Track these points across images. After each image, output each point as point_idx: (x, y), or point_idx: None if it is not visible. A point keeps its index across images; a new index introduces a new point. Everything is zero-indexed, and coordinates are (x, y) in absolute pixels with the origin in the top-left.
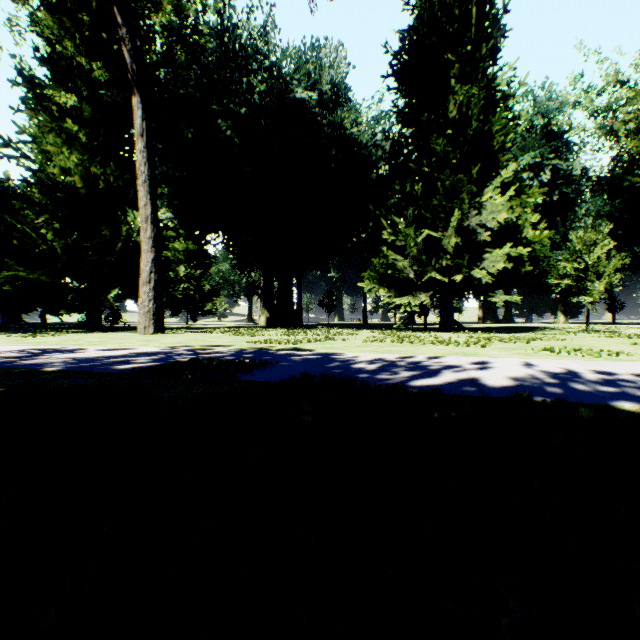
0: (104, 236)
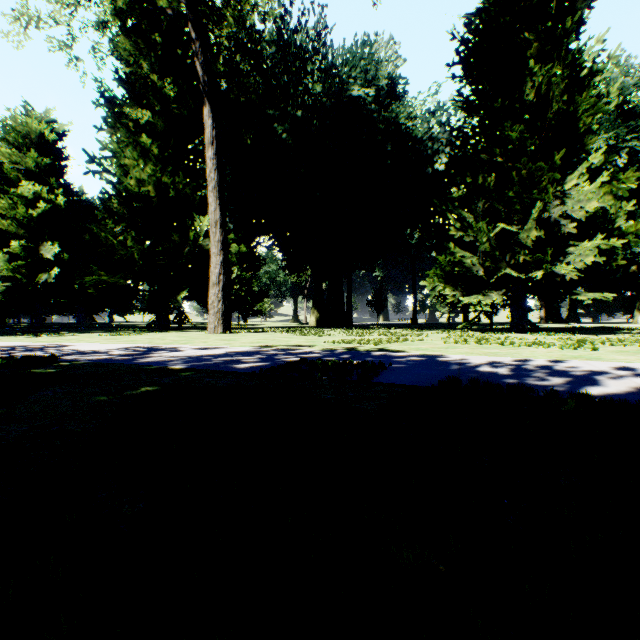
0: (173, 241)
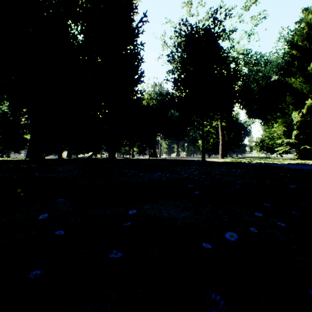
0: None
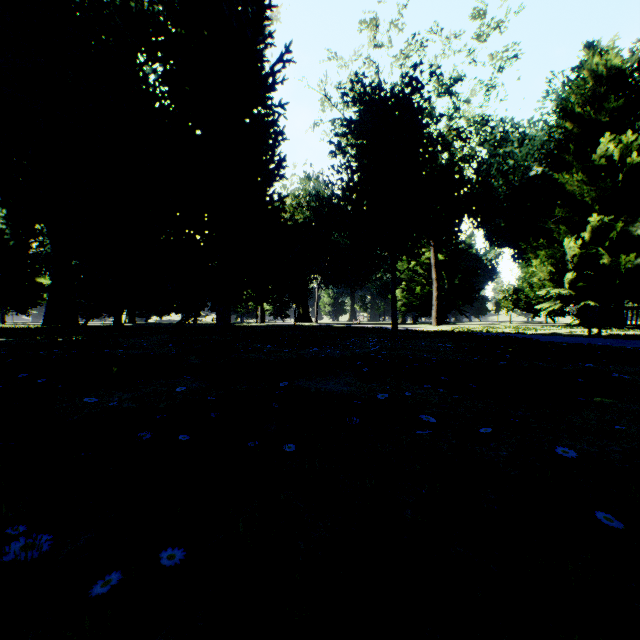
0: None
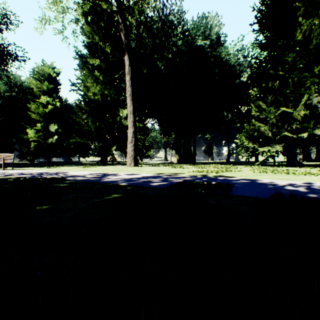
0: (109, 122)
